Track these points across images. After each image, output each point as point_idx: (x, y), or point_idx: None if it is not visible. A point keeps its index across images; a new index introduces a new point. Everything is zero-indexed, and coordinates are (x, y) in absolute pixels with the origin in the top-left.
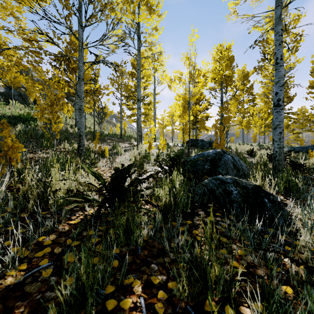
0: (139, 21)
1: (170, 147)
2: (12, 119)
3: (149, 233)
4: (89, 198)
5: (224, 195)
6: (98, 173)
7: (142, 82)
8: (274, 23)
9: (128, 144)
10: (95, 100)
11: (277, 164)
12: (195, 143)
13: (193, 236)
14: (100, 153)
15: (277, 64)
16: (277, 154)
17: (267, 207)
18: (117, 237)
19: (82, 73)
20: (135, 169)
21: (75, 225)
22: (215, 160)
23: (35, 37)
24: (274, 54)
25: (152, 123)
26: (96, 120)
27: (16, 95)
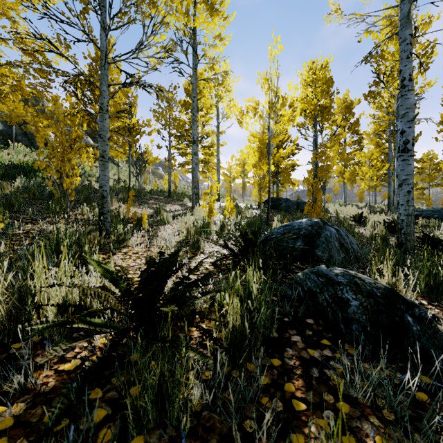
0: (194, 26)
1: (241, 211)
2: (9, 170)
3: (204, 397)
4: (95, 324)
5: (335, 306)
6: (121, 268)
7: (200, 115)
8: (400, 25)
9: (180, 206)
10: (131, 142)
11: (404, 239)
12: (277, 203)
13: (285, 398)
14: (135, 223)
15: (404, 88)
16: (404, 225)
17: (413, 332)
18: (143, 408)
19: (105, 101)
20: (186, 250)
21: (68, 374)
22: (310, 236)
23: (41, 49)
24: (400, 72)
25: (214, 177)
26: (133, 171)
27: (20, 134)
